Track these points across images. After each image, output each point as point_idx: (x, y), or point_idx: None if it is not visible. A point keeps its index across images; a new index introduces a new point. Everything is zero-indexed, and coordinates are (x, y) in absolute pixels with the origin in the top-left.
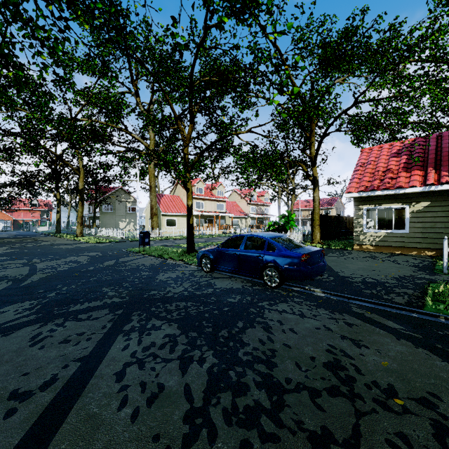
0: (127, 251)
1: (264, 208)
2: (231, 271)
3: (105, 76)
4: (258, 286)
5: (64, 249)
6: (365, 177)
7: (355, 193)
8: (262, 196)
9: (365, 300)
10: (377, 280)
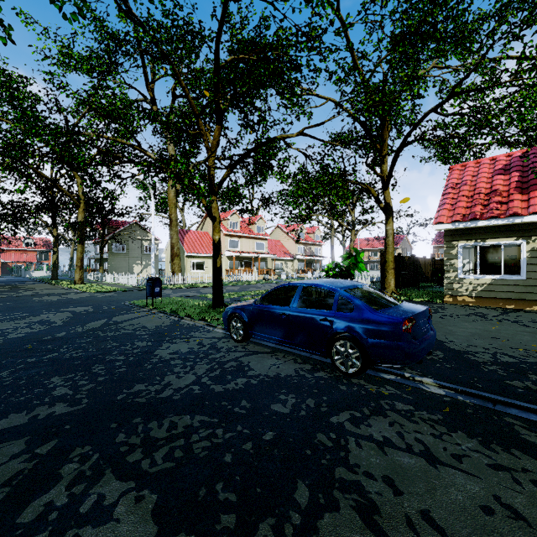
0: (130, 305)
1: (315, 247)
2: (277, 342)
3: (55, 3)
4: (323, 371)
5: (46, 301)
6: (461, 202)
7: (447, 225)
8: (311, 233)
9: (529, 408)
10: (519, 360)
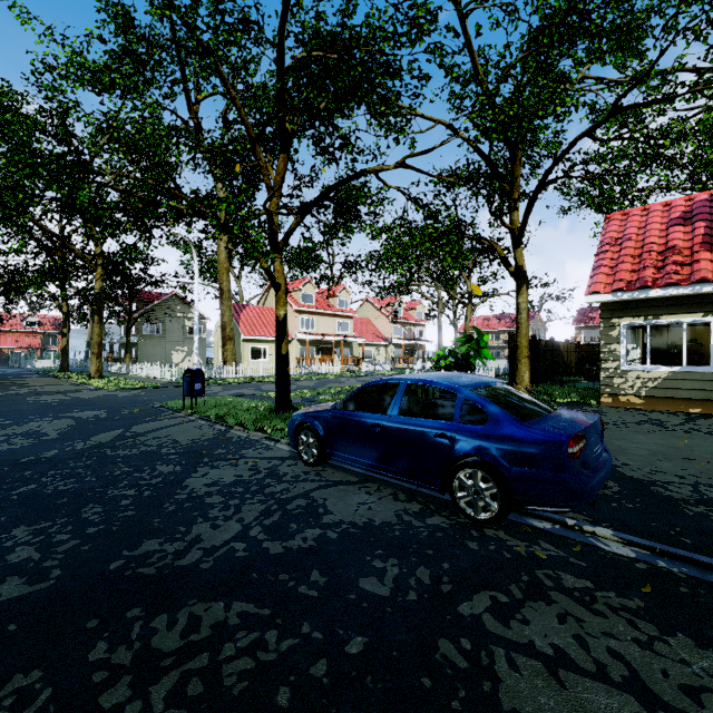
0: (161, 407)
1: (417, 328)
2: (368, 467)
3: None
4: (439, 515)
5: (43, 403)
6: (624, 264)
7: (606, 295)
8: (412, 310)
9: None
10: None
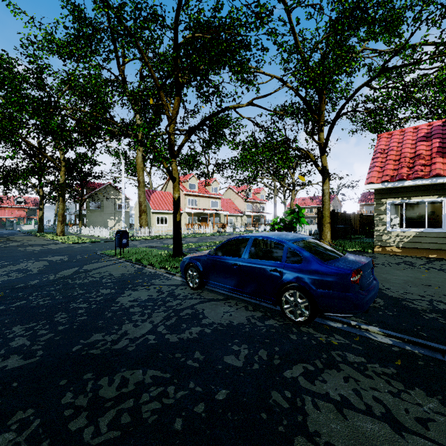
0: (101, 254)
1: (260, 205)
2: (229, 290)
3: None
4: (273, 319)
5: (28, 251)
6: (389, 165)
7: (377, 184)
8: (258, 193)
9: None
10: None
